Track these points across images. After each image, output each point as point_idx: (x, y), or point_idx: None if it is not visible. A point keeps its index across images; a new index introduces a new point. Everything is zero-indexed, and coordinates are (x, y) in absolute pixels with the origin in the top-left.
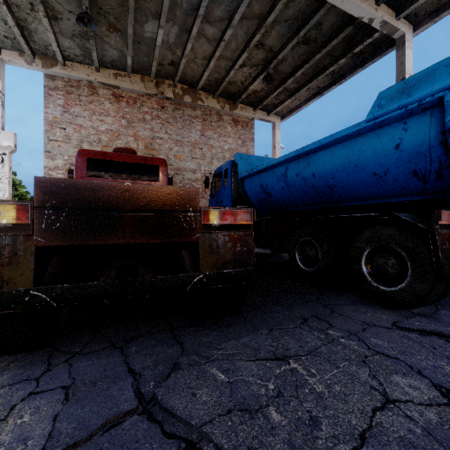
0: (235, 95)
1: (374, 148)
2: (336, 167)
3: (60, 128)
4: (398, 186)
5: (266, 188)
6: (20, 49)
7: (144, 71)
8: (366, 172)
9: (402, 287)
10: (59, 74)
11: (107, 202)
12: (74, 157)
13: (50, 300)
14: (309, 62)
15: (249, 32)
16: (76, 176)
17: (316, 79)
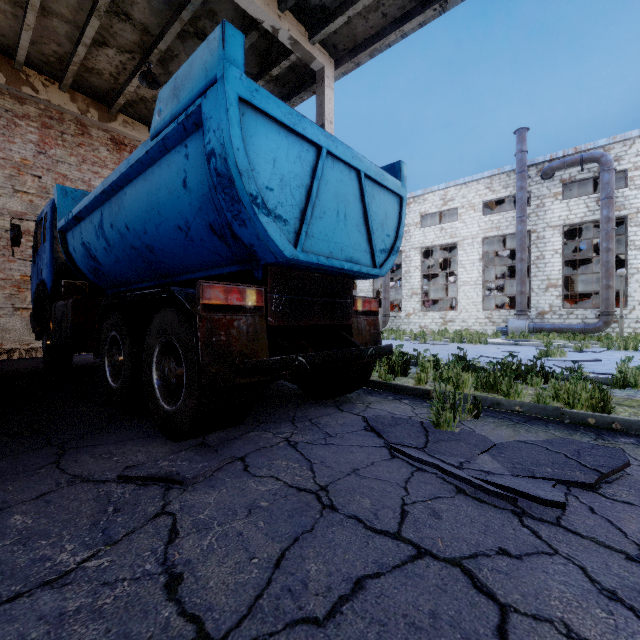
0: (109, 97)
1: (168, 185)
2: (143, 215)
3: None
4: (209, 250)
5: (90, 248)
6: None
7: None
8: (171, 225)
9: (180, 406)
10: None
11: None
12: None
13: None
14: None
15: None
16: None
17: None
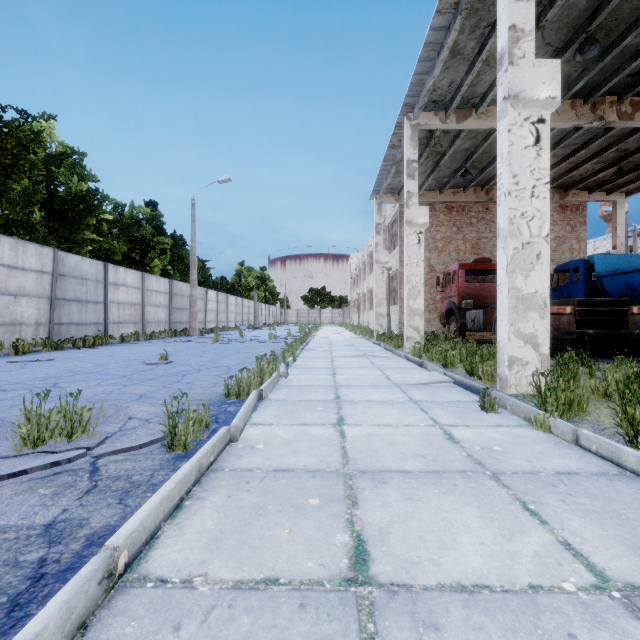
0: (568, 185)
1: None
2: None
3: None
4: None
5: (632, 285)
6: (393, 192)
7: (478, 184)
8: None
9: None
10: None
11: (595, 305)
12: None
13: (593, 334)
14: None
15: (602, 145)
16: (458, 283)
17: None
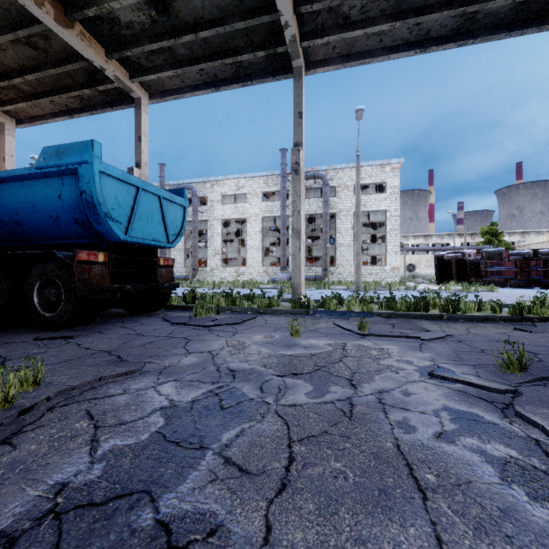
0: None
1: (45, 194)
2: (18, 204)
3: None
4: (71, 230)
5: None
6: None
7: None
8: (44, 214)
9: (59, 311)
10: None
11: None
12: None
13: None
14: (42, 72)
15: None
16: None
17: (59, 96)
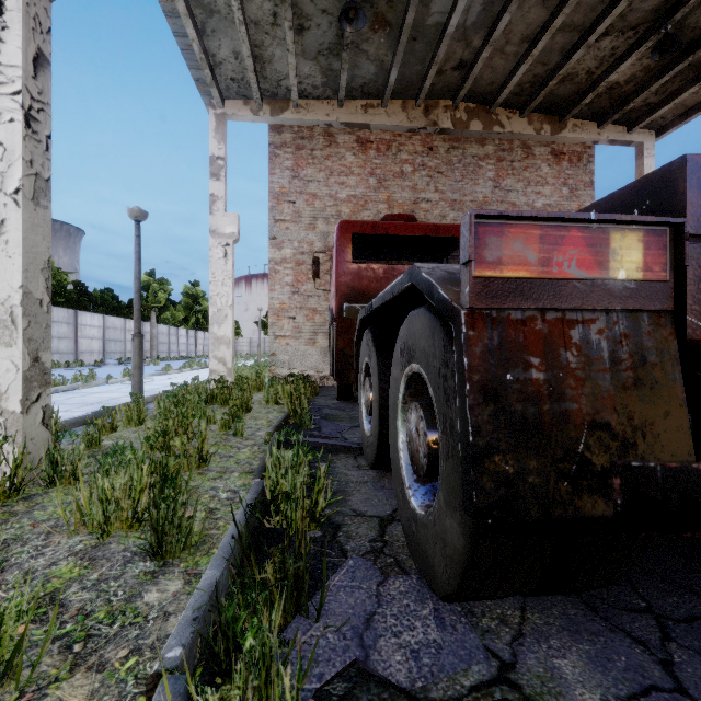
0: (565, 104)
1: None
2: None
3: (288, 202)
4: None
5: None
6: (245, 95)
7: (408, 91)
8: None
9: None
10: (290, 121)
11: None
12: (306, 243)
13: None
14: None
15: None
16: (337, 264)
17: None
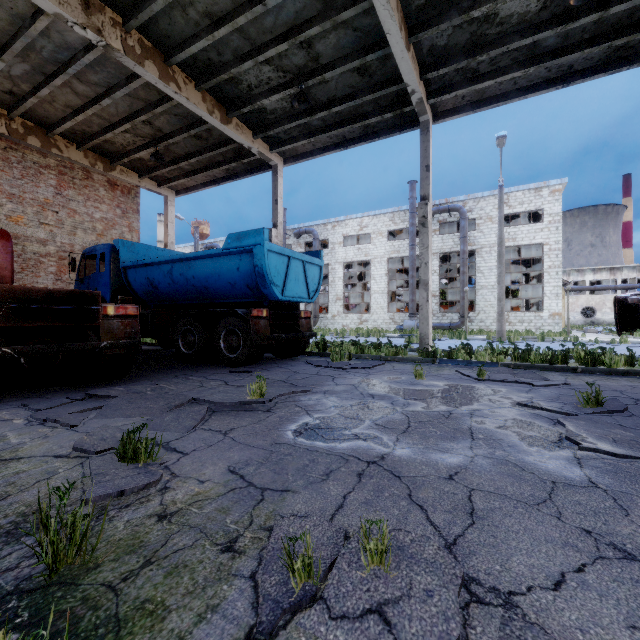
0: (113, 155)
1: (228, 267)
2: (208, 274)
3: None
4: (243, 292)
5: (153, 281)
6: None
7: None
8: (225, 281)
9: (239, 353)
10: None
11: (36, 300)
12: None
13: (14, 354)
14: (202, 155)
15: (133, 107)
16: None
17: (212, 171)
